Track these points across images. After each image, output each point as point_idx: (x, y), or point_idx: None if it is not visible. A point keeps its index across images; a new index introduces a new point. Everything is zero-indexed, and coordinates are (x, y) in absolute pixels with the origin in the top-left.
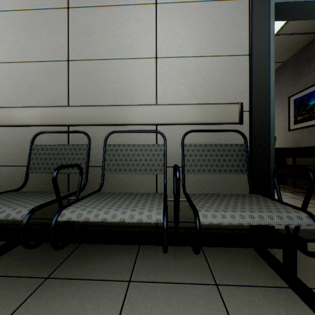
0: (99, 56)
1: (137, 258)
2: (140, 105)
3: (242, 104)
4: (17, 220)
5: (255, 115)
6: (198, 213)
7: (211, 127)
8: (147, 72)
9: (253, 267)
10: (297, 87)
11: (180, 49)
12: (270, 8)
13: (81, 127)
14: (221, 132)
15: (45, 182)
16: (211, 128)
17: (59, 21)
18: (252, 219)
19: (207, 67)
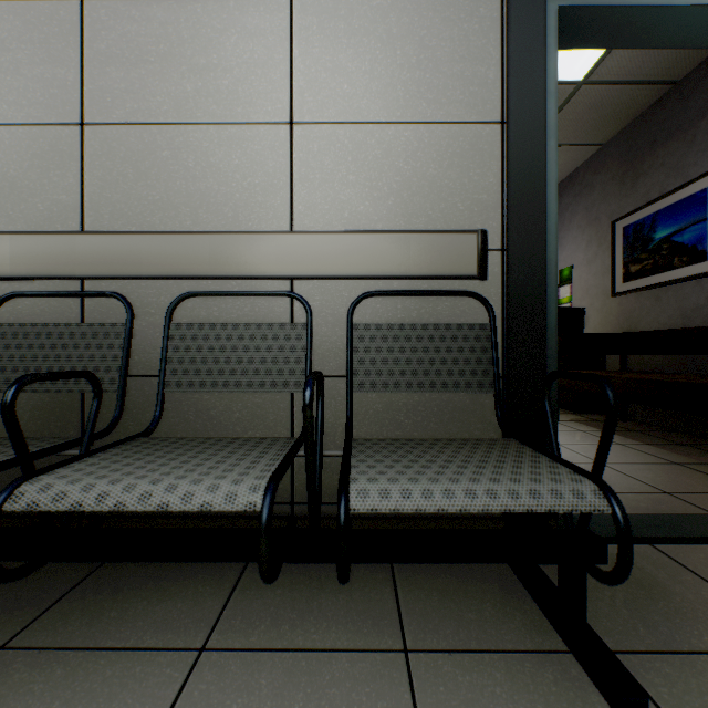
0: (156, 117)
1: (234, 591)
2: (251, 233)
3: (485, 233)
4: None
5: (515, 259)
6: (348, 488)
7: (418, 286)
8: (271, 155)
9: (499, 604)
10: (629, 201)
11: (348, 105)
12: (549, 18)
13: (115, 282)
14: (440, 297)
15: (26, 415)
16: (417, 287)
17: (59, 31)
18: (470, 500)
19: (409, 147)
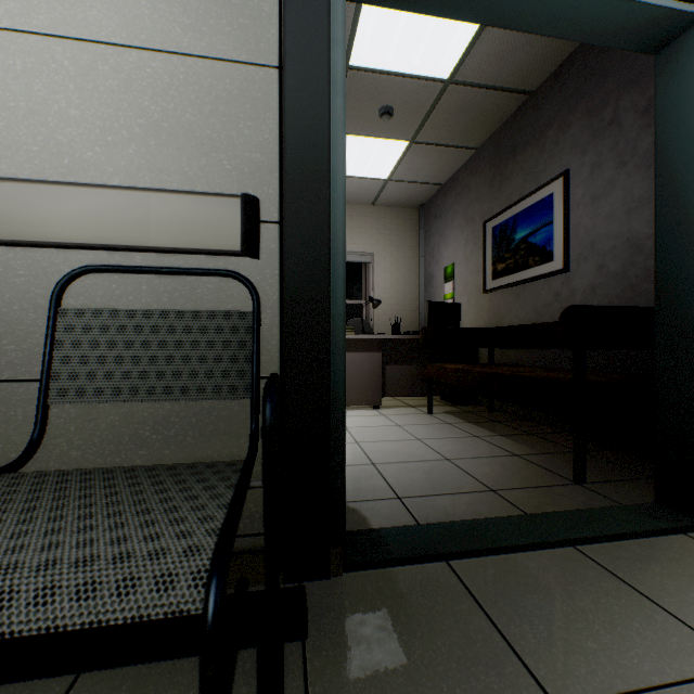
0: None
1: None
2: None
3: (253, 199)
4: None
5: (293, 234)
6: None
7: (171, 262)
8: None
9: None
10: (497, 203)
11: (69, 13)
12: None
13: None
14: (201, 278)
15: None
16: (169, 263)
17: None
18: None
19: (159, 82)
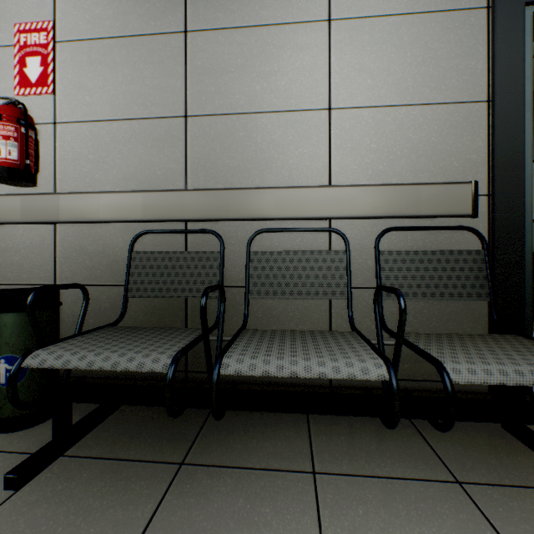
0: (235, 109)
1: (310, 436)
2: (304, 187)
3: (477, 183)
4: (104, 372)
5: (499, 202)
6: (444, 367)
7: (423, 222)
8: (315, 132)
9: (510, 455)
10: None
11: (370, 94)
12: (525, 21)
13: (207, 223)
14: (440, 231)
15: (149, 312)
16: (422, 223)
17: (171, 54)
18: None
19: (416, 122)
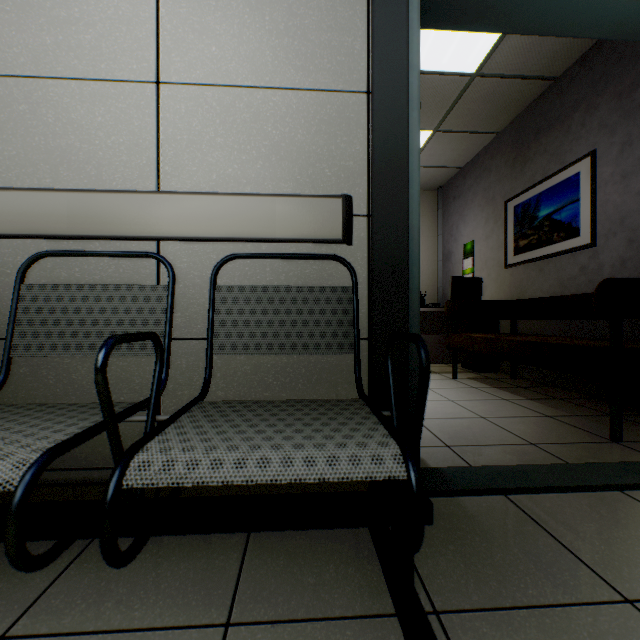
0: (12, 68)
1: (70, 565)
2: (112, 192)
3: (350, 198)
4: None
5: (379, 224)
6: (129, 460)
7: (287, 249)
8: (137, 114)
9: (342, 566)
10: (518, 183)
11: (216, 67)
12: None
13: None
14: (308, 261)
15: None
16: (285, 250)
17: None
18: (261, 469)
19: (278, 112)
